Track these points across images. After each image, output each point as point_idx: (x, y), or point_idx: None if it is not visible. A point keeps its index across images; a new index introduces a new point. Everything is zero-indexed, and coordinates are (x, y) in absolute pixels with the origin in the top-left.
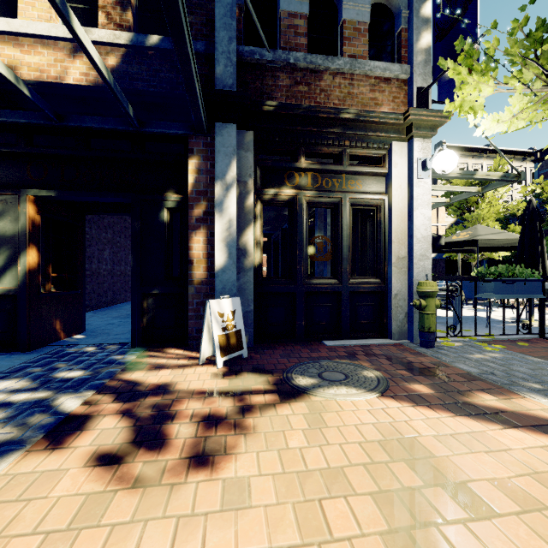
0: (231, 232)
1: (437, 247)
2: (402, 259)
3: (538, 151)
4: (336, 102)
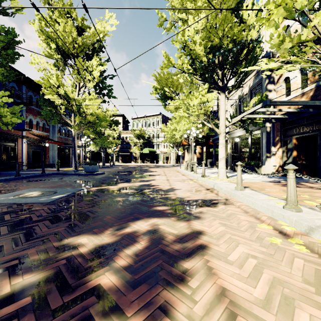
0: None
1: None
2: None
3: None
4: None
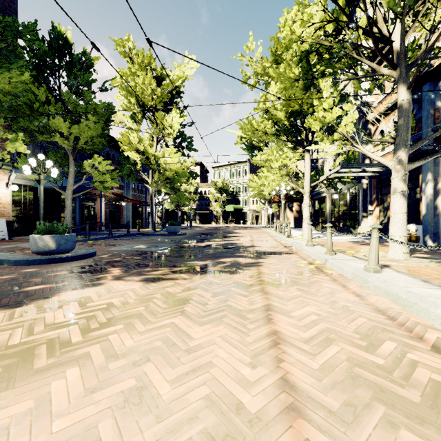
0: (427, 201)
1: None
2: None
3: None
4: None
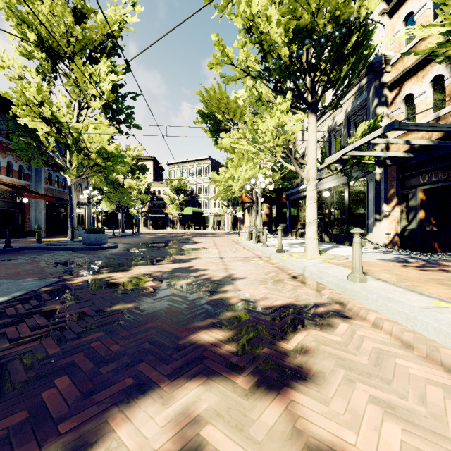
0: None
1: None
2: None
3: None
4: None
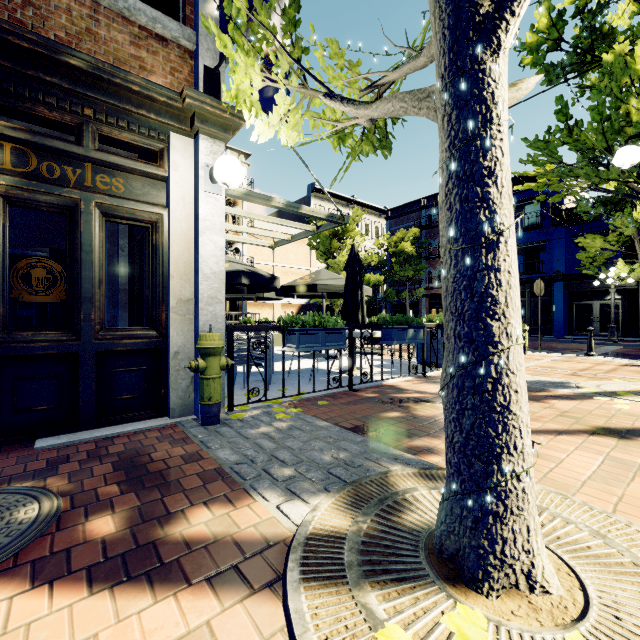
0: None
1: (282, 291)
2: (187, 301)
3: (389, 210)
4: (62, 35)
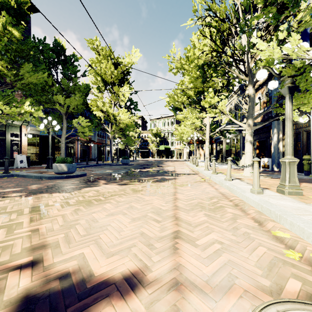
0: (274, 145)
1: None
2: None
3: None
4: None
